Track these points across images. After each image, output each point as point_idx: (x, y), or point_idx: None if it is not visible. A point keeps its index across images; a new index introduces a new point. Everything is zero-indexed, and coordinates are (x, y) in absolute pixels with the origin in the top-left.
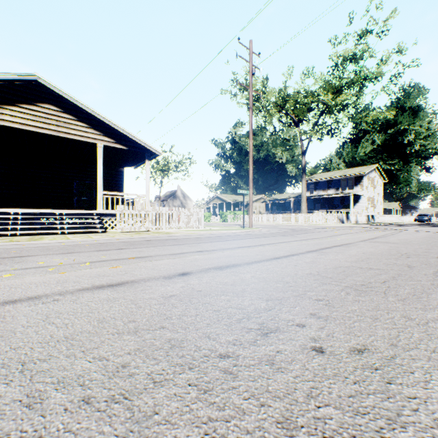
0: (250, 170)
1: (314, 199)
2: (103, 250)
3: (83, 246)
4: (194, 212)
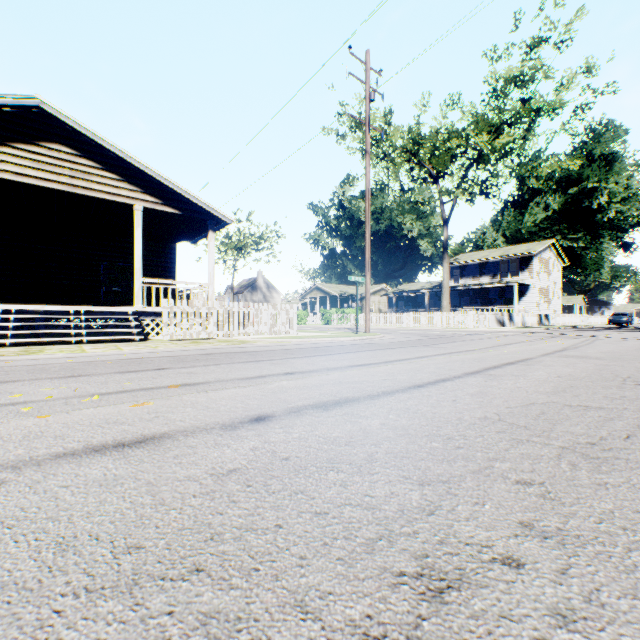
0: (366, 247)
1: (460, 291)
2: (132, 370)
3: (101, 363)
4: (282, 310)
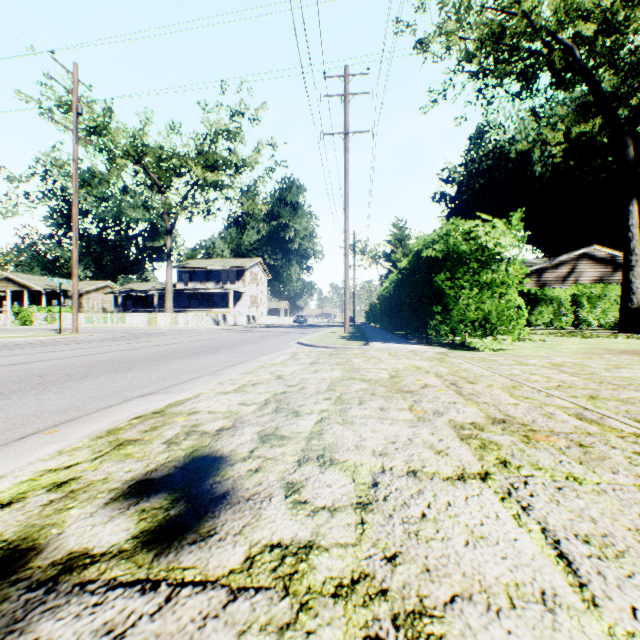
0: (74, 250)
1: (190, 293)
2: None
3: None
4: None
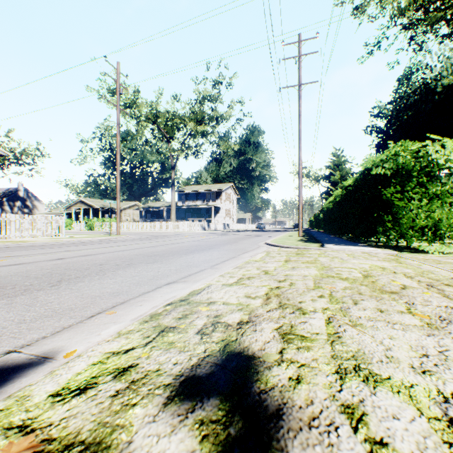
0: (118, 182)
1: (186, 209)
2: None
3: None
4: (54, 220)
